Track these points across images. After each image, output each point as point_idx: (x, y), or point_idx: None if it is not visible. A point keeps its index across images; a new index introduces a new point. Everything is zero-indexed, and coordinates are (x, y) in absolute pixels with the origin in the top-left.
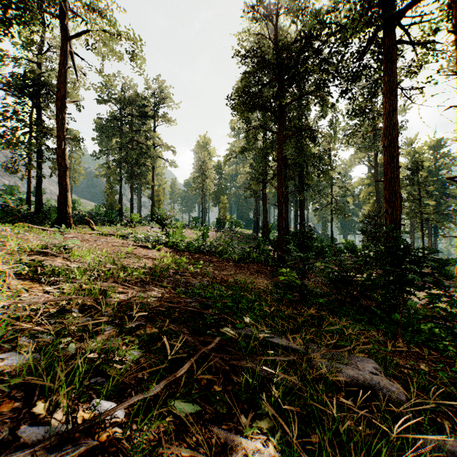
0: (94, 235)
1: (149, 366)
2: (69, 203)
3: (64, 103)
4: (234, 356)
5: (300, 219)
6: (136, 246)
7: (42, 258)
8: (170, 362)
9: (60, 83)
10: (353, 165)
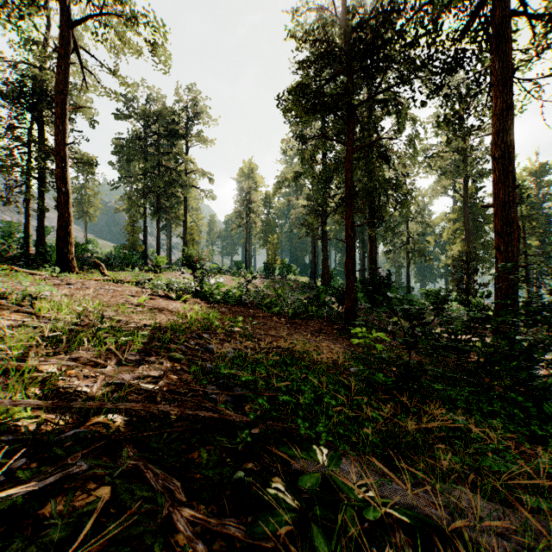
0: (102, 281)
1: None
2: (72, 240)
3: (65, 111)
4: None
5: (370, 262)
6: (154, 296)
7: None
8: None
9: (60, 84)
10: (435, 195)
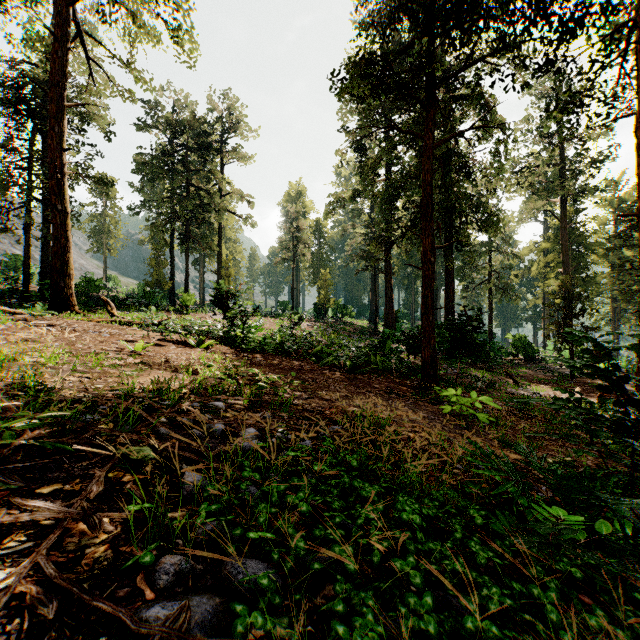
0: (105, 323)
1: None
2: (71, 271)
3: (62, 108)
4: None
5: (446, 301)
6: (165, 342)
7: None
8: None
9: (55, 75)
10: (523, 220)
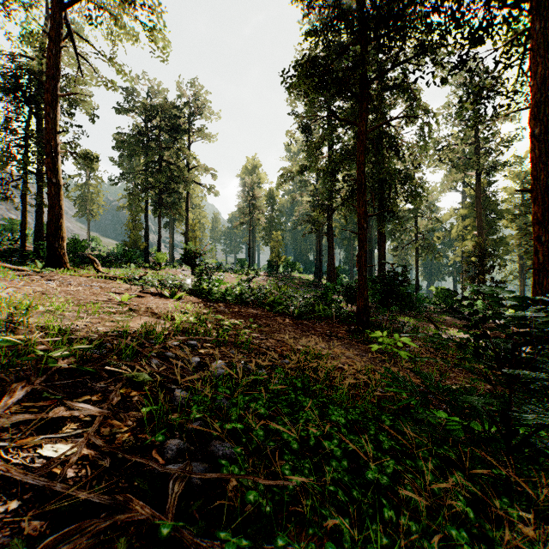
0: (93, 278)
1: None
2: (63, 234)
3: (56, 97)
4: None
5: (379, 259)
6: (145, 294)
7: None
8: None
9: (50, 69)
10: (444, 190)
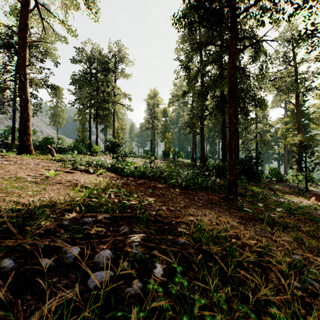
0: (46, 160)
1: None
2: (30, 132)
3: (26, 43)
4: None
5: None
6: (75, 171)
7: None
8: None
9: (21, 24)
10: (274, 106)
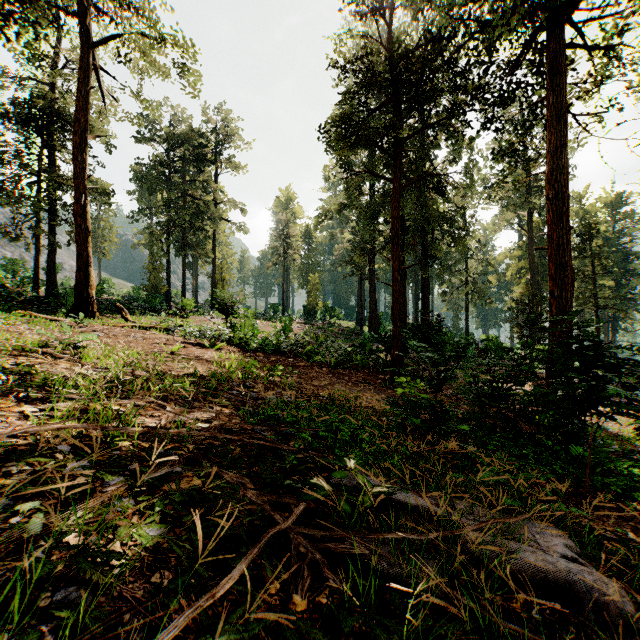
0: (127, 328)
1: (176, 557)
2: (92, 282)
3: (85, 139)
4: (330, 533)
5: (423, 306)
6: (186, 344)
7: (37, 361)
8: (216, 546)
9: (79, 111)
10: (497, 229)
